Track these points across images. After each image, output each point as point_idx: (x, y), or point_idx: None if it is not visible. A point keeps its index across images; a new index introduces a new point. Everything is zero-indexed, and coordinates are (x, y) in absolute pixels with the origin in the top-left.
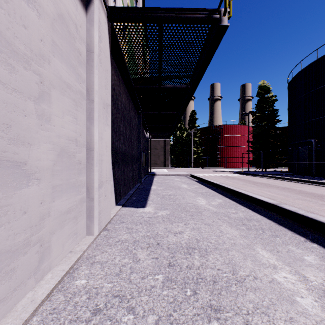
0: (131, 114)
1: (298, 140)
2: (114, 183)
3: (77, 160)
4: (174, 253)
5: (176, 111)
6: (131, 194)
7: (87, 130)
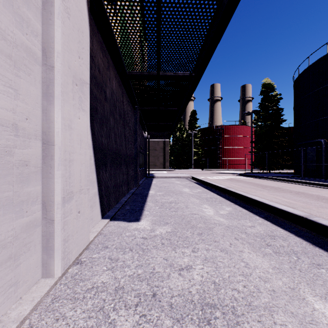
0: (125, 107)
1: (305, 140)
2: (99, 190)
3: (18, 159)
4: (182, 319)
5: (177, 107)
6: (124, 201)
7: (43, 113)
